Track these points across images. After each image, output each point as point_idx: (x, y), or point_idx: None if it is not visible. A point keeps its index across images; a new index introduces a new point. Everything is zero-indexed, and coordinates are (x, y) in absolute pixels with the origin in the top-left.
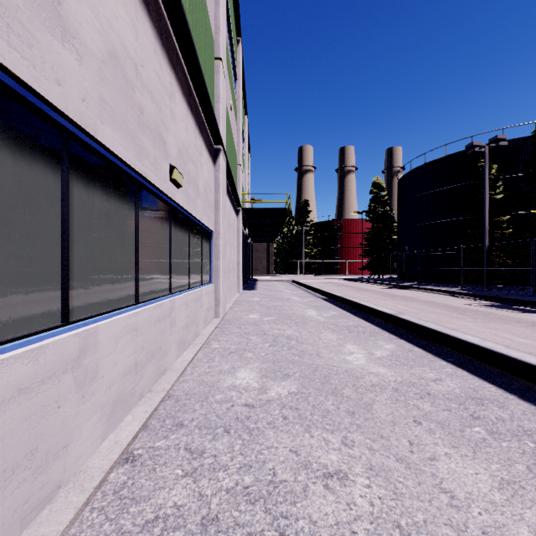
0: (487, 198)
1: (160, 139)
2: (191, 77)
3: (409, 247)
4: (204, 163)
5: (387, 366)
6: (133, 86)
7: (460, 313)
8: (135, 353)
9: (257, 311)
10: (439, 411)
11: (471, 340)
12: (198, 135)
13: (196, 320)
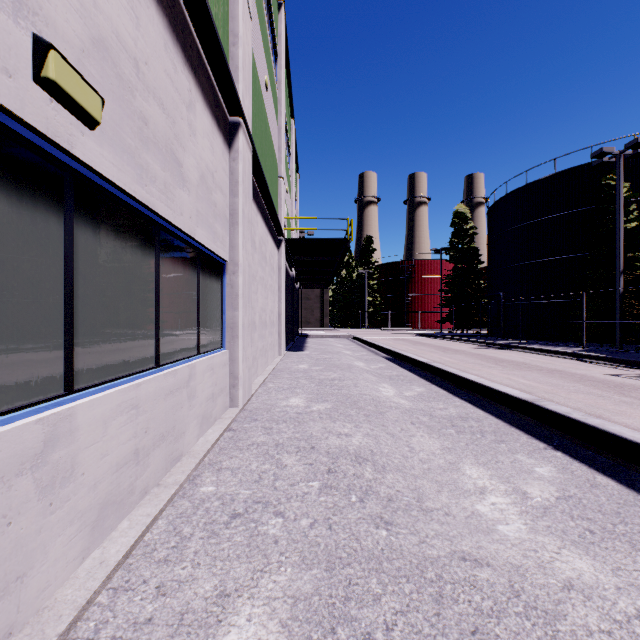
0: (621, 226)
1: None
2: None
3: (504, 293)
4: (202, 131)
5: (579, 542)
6: None
7: (621, 393)
8: None
9: (303, 389)
10: None
11: None
12: (179, 62)
13: (173, 429)
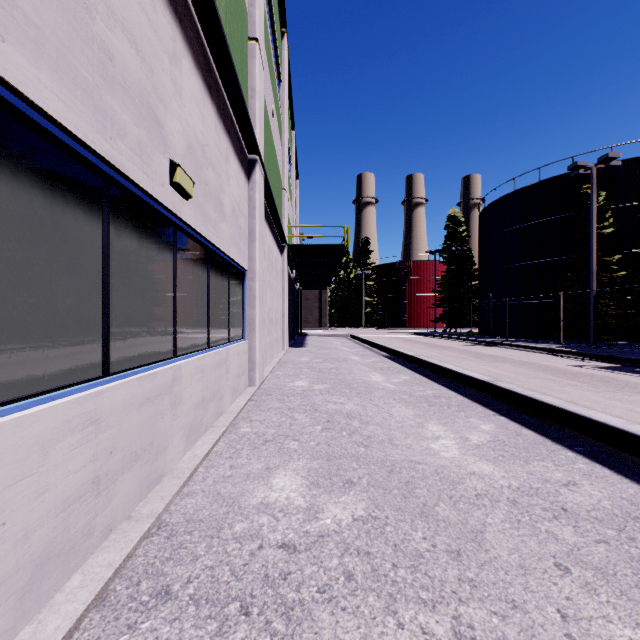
0: (594, 233)
1: (151, 116)
2: (209, 44)
3: (493, 294)
4: (233, 175)
5: (491, 460)
6: (89, 6)
7: (571, 379)
8: (93, 461)
9: (306, 375)
10: (590, 544)
11: (613, 422)
12: (222, 132)
13: (219, 392)
